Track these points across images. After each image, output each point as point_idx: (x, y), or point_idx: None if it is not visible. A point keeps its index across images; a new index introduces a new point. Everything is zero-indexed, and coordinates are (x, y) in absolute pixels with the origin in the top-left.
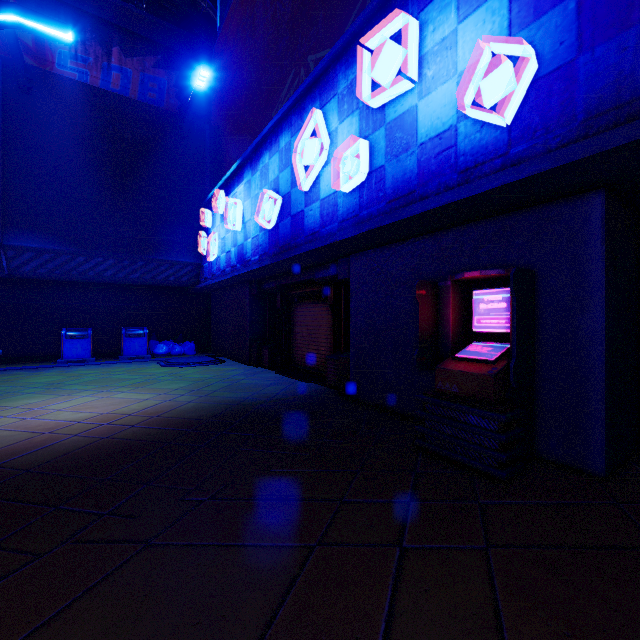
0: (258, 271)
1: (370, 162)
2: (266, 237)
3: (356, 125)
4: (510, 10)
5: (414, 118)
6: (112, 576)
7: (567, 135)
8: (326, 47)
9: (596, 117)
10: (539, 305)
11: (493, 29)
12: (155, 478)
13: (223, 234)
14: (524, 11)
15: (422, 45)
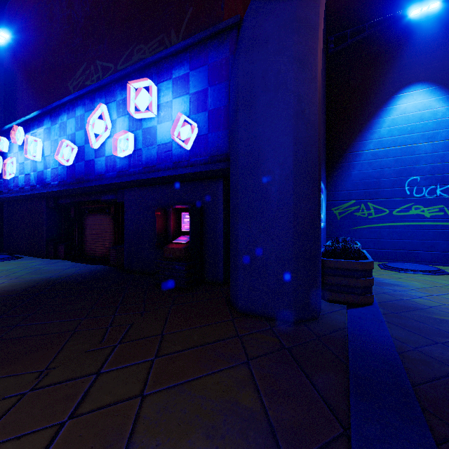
0: (57, 192)
1: (134, 145)
2: (64, 170)
3: (127, 123)
4: (190, 105)
5: (155, 131)
6: (2, 341)
7: (206, 160)
8: (109, 62)
9: (213, 157)
10: (205, 220)
11: (185, 109)
12: (2, 315)
13: (22, 160)
14: (194, 108)
15: (159, 99)
